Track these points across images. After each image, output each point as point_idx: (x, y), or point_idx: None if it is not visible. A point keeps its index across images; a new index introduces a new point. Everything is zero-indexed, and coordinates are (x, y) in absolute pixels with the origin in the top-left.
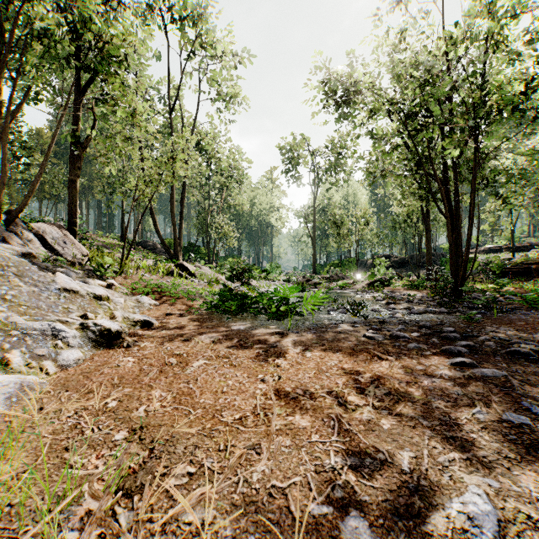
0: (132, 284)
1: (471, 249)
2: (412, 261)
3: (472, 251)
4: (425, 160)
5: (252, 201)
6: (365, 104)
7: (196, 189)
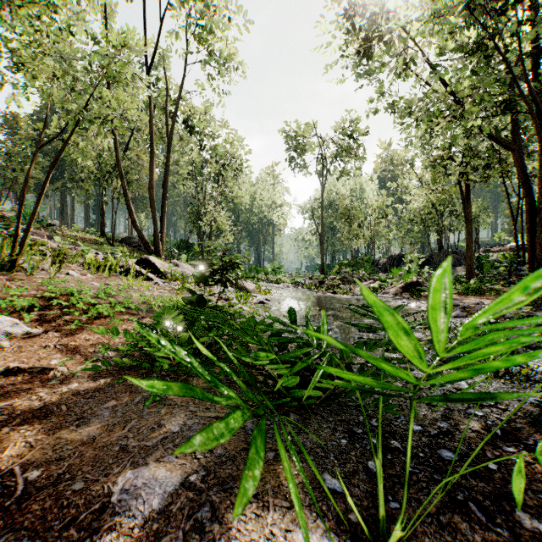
0: (4, 290)
1: (493, 248)
2: (432, 260)
3: (495, 250)
4: (515, 95)
5: (252, 196)
6: (402, 41)
7: (189, 179)
